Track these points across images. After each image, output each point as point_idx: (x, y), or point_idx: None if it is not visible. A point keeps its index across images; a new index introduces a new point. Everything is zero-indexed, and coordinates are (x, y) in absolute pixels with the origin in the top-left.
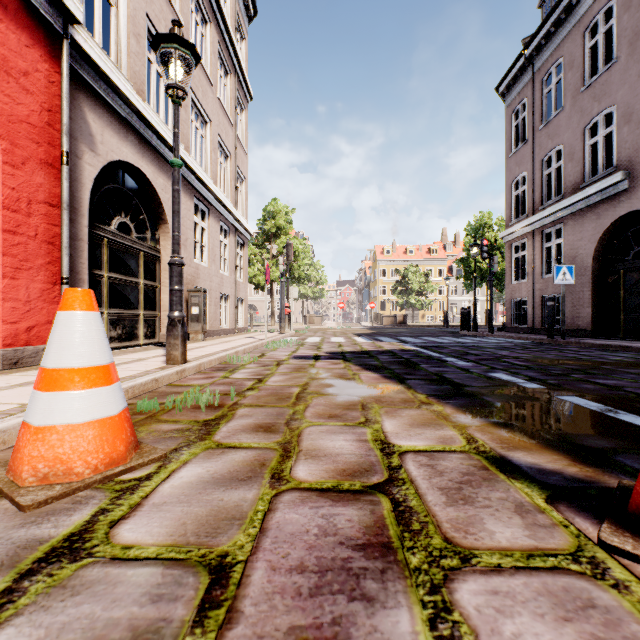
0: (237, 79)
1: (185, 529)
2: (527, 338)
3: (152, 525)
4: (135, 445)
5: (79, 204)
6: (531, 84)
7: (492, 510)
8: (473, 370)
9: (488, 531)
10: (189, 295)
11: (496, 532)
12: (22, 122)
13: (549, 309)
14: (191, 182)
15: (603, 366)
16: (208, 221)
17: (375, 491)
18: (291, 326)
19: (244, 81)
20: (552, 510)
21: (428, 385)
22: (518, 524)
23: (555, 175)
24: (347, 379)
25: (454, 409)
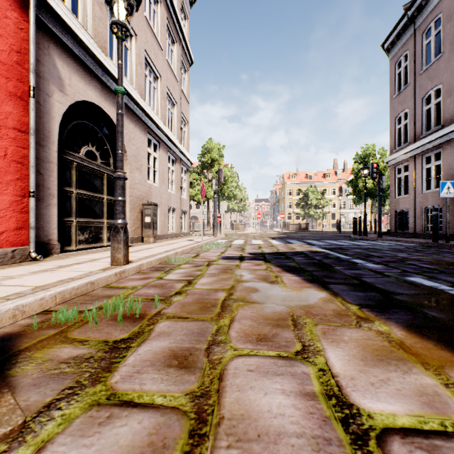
0: (181, 47)
1: None
2: (413, 241)
3: None
4: None
5: (49, 133)
6: (412, 38)
7: None
8: (387, 273)
9: None
10: (143, 208)
11: None
12: None
13: (434, 218)
14: (145, 121)
15: None
16: (159, 152)
17: None
18: (222, 231)
19: (187, 49)
20: None
21: (353, 291)
22: None
23: (434, 109)
24: (270, 282)
25: (403, 330)
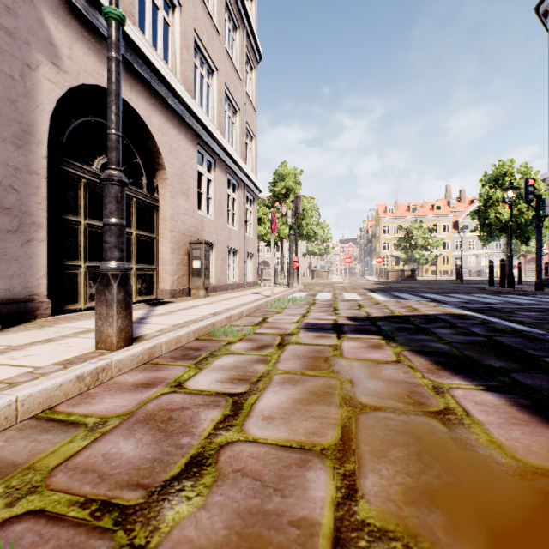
0: (246, 36)
1: None
2: None
3: None
4: None
5: (32, 127)
6: None
7: None
8: None
9: None
10: (190, 248)
11: None
12: None
13: None
14: (193, 127)
15: None
16: (214, 173)
17: None
18: (299, 281)
19: (253, 39)
20: None
21: None
22: None
23: None
24: (439, 417)
25: None
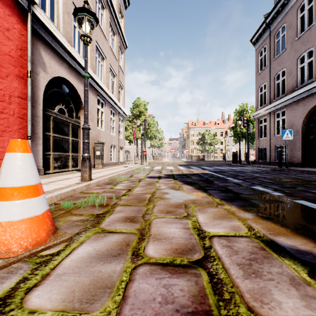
0: (119, 37)
1: (73, 296)
2: (267, 167)
3: (53, 292)
4: (53, 231)
5: (37, 98)
6: (269, 37)
7: (275, 282)
8: (243, 184)
9: (276, 301)
10: (95, 145)
11: (282, 302)
12: (6, 55)
13: (279, 152)
14: (96, 88)
15: (312, 182)
16: (105, 108)
17: (197, 266)
18: (146, 161)
19: (123, 38)
20: (315, 283)
21: (220, 193)
22: (295, 295)
23: (281, 83)
24: (176, 189)
25: (237, 208)
